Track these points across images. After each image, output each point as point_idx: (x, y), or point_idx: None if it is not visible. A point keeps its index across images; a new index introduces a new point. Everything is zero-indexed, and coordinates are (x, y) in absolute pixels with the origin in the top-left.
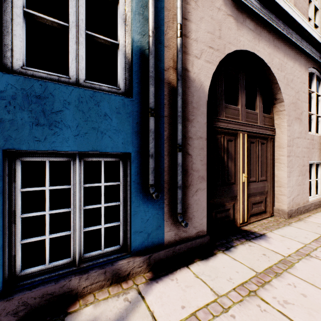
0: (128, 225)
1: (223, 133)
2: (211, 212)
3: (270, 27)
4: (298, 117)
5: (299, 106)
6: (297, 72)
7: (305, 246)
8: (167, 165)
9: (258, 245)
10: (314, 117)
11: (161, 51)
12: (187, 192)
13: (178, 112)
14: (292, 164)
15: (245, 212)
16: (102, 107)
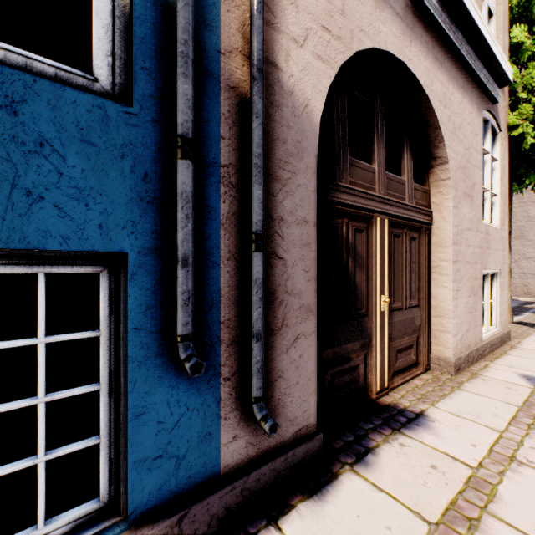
0: (121, 444)
1: (346, 215)
2: (325, 376)
3: (428, 21)
4: (469, 192)
5: (470, 174)
6: (467, 114)
7: (502, 437)
8: (229, 284)
9: (417, 441)
10: (488, 195)
11: (213, 6)
12: (275, 344)
13: (254, 157)
14: (460, 276)
15: (384, 370)
16: (28, 118)
